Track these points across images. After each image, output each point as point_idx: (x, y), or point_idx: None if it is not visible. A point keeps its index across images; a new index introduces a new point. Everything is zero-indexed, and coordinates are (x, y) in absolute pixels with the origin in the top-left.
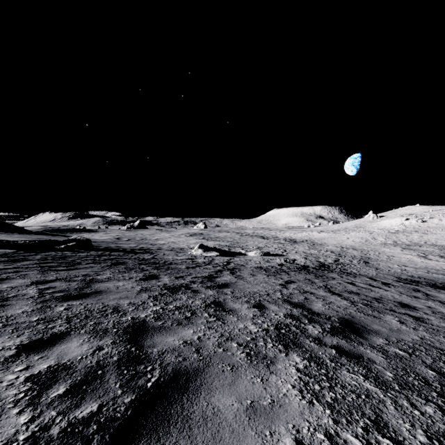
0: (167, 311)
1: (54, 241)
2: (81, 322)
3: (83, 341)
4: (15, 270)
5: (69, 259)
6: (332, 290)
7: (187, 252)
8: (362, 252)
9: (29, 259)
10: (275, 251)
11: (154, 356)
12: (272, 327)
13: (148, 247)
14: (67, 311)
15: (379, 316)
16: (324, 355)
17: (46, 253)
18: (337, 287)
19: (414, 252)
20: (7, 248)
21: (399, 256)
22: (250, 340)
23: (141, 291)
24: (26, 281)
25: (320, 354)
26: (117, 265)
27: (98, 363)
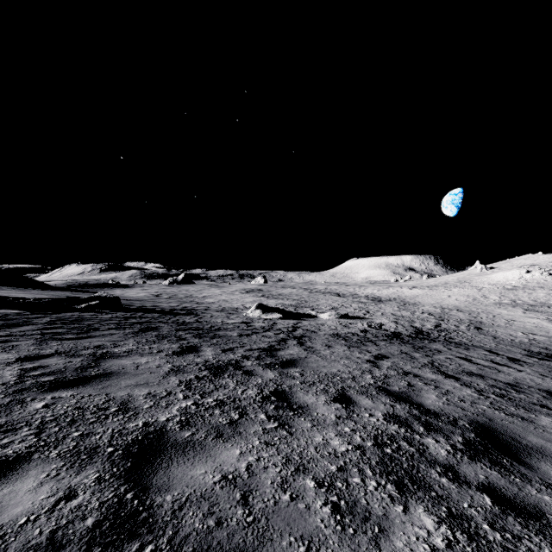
0: (203, 409)
1: (74, 299)
2: (59, 432)
3: (47, 475)
4: (4, 339)
5: (86, 323)
6: (442, 370)
7: (241, 313)
8: (471, 315)
9: (32, 323)
10: (355, 312)
11: (164, 514)
12: (370, 442)
13: (192, 307)
14: (46, 409)
15: (531, 418)
16: (473, 510)
17: (58, 314)
18: (449, 365)
19: (542, 314)
20: (11, 308)
21: (522, 320)
22: (336, 471)
23: (170, 373)
24: (11, 356)
25: (467, 509)
26: (147, 331)
27: (52, 535)
